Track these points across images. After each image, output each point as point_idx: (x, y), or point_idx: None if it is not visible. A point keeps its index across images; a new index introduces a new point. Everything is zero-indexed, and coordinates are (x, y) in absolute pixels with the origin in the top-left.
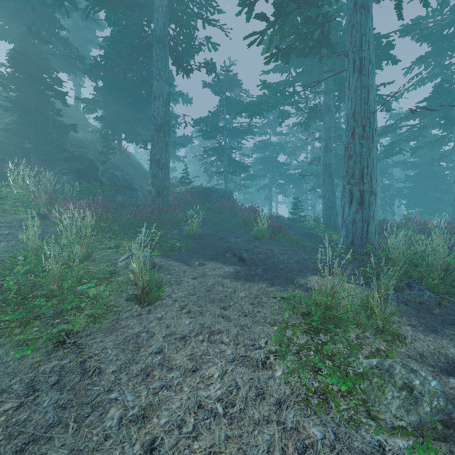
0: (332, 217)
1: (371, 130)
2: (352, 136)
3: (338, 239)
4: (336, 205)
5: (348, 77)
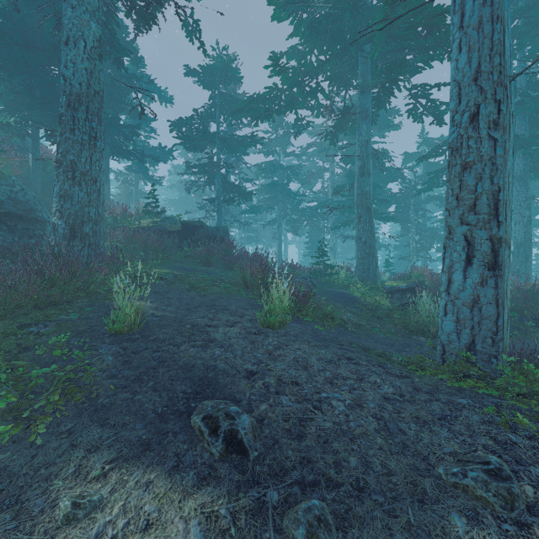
0: (371, 269)
1: (508, 113)
2: (474, 122)
3: (385, 303)
4: (376, 252)
5: (460, 1)
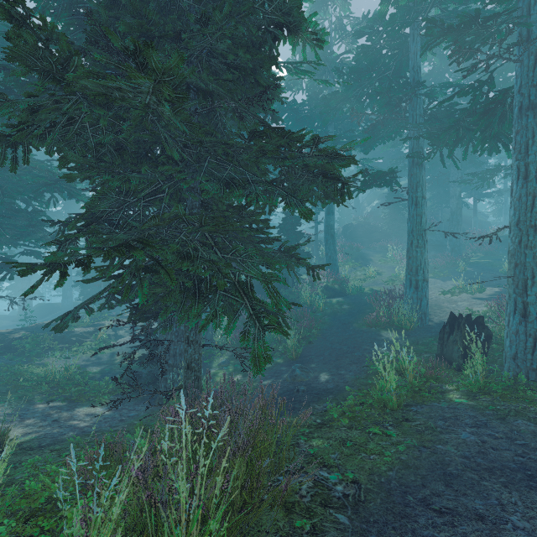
0: None
1: None
2: None
3: None
4: None
5: None
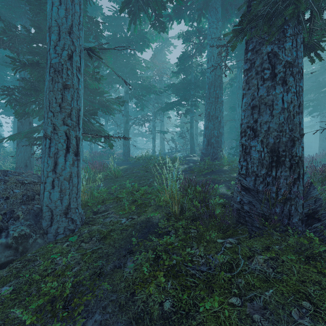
0: None
1: None
2: None
3: None
4: None
5: None
